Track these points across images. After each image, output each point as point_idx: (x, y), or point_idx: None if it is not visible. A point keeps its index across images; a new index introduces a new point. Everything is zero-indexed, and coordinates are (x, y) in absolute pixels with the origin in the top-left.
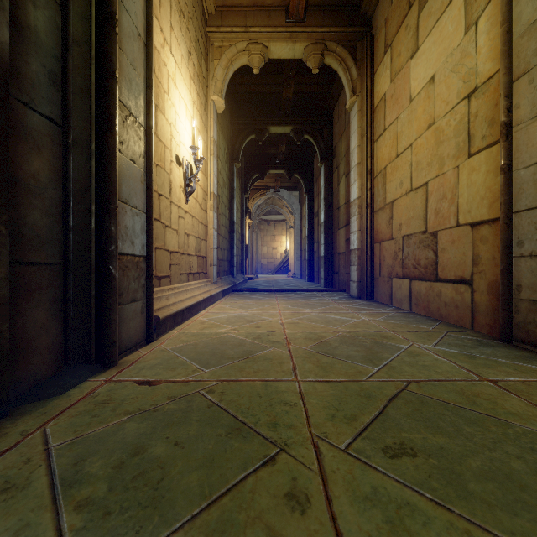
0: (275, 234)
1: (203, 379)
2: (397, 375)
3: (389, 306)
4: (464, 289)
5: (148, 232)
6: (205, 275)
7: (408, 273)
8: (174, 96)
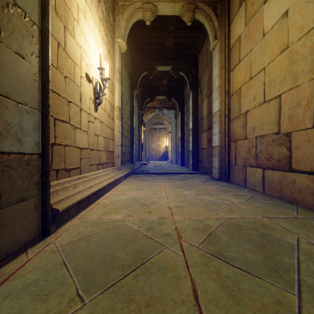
0: (159, 136)
1: None
2: None
3: (245, 187)
4: None
5: (43, 130)
6: (112, 164)
7: (261, 164)
8: (84, 27)
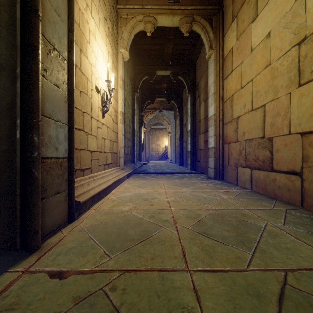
0: (159, 136)
1: (108, 269)
2: (271, 262)
3: (236, 185)
4: (295, 178)
5: (70, 140)
6: (116, 164)
7: (249, 164)
8: (94, 46)
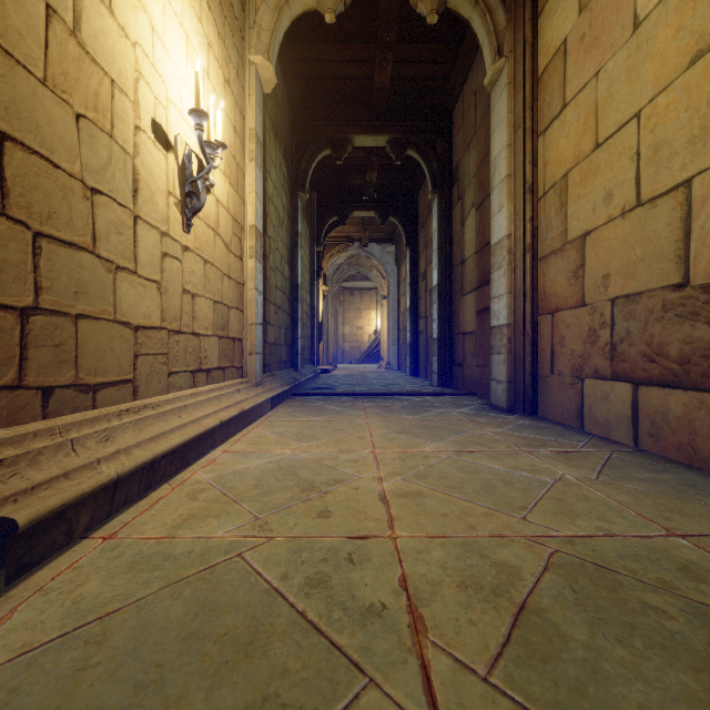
0: (361, 308)
1: None
2: None
3: (581, 433)
4: None
5: None
6: (238, 372)
7: (627, 370)
8: None
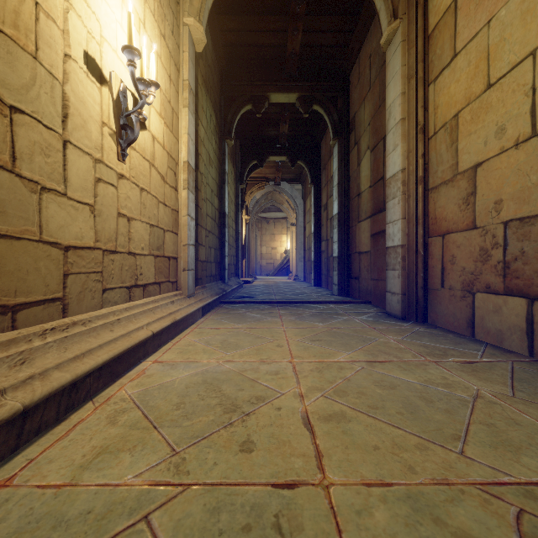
0: (275, 233)
1: None
2: None
3: (474, 341)
4: None
5: None
6: (173, 285)
7: (522, 286)
8: None
